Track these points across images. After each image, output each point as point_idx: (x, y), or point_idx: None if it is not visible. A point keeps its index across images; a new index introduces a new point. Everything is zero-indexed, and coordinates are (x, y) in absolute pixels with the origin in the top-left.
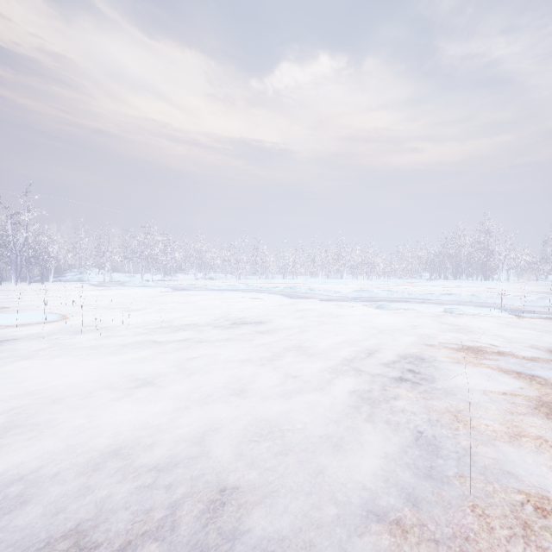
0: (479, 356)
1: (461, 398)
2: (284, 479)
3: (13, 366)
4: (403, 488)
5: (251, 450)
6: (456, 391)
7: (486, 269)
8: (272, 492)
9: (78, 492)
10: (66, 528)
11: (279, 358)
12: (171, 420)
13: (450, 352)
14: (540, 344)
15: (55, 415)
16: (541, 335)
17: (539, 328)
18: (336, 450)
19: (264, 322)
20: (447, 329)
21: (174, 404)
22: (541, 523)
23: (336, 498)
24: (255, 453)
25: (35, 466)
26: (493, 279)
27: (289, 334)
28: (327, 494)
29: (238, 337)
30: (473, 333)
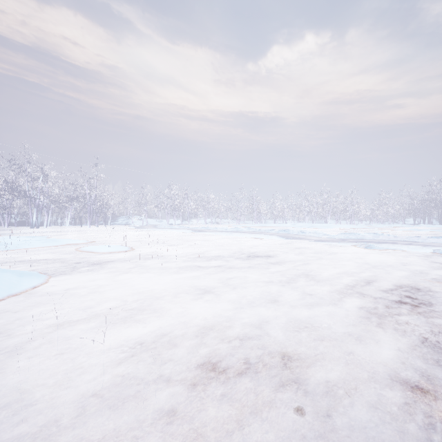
0: None
1: None
2: (323, 355)
3: (117, 277)
4: (416, 370)
5: (293, 337)
6: None
7: None
8: (316, 362)
9: (187, 350)
10: (189, 367)
11: (292, 282)
12: (229, 316)
13: None
14: None
15: (154, 307)
16: None
17: None
18: (357, 343)
19: (271, 256)
20: (438, 267)
21: (228, 306)
22: None
23: (365, 369)
24: (297, 339)
25: (156, 334)
26: None
27: (295, 265)
28: (358, 366)
29: (256, 266)
30: None
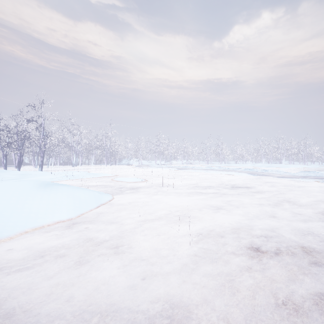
0: None
1: None
2: None
3: (149, 197)
4: None
5: (299, 239)
6: None
7: None
8: None
9: (221, 242)
10: (228, 251)
11: (278, 205)
12: (241, 224)
13: None
14: None
15: (184, 216)
16: None
17: None
18: None
19: (249, 187)
20: None
21: (237, 218)
22: None
23: None
24: (303, 241)
25: (194, 232)
26: None
27: (273, 194)
28: None
29: (242, 194)
30: None
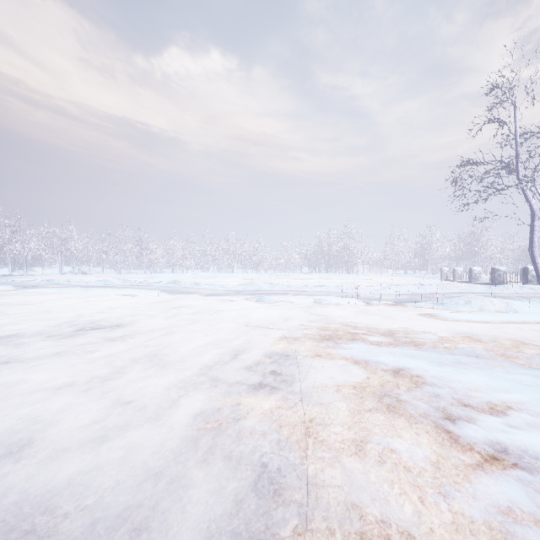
0: (337, 346)
1: (317, 400)
2: None
3: None
4: None
5: None
6: (313, 392)
7: (349, 264)
8: None
9: None
10: None
11: (120, 374)
12: None
13: (314, 344)
14: (383, 329)
15: None
16: (384, 320)
17: (382, 313)
18: (141, 532)
19: (125, 324)
20: (314, 320)
21: None
22: None
23: None
24: None
25: None
26: (353, 273)
27: (150, 338)
28: None
29: (76, 349)
30: (335, 322)
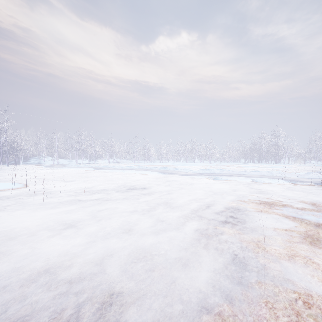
0: (272, 207)
1: (261, 233)
2: (151, 287)
3: None
4: (224, 291)
5: (132, 268)
6: (258, 228)
7: (276, 157)
8: (143, 295)
9: (21, 296)
10: (11, 321)
11: (154, 209)
12: (84, 249)
13: (255, 205)
14: (306, 200)
15: (13, 246)
16: (307, 194)
17: (306, 190)
18: (184, 267)
19: (147, 188)
20: (253, 192)
21: (87, 239)
22: (307, 313)
23: (182, 298)
24: (134, 269)
25: None
26: (280, 163)
27: (161, 195)
28: (177, 296)
29: (130, 197)
30: (269, 194)
